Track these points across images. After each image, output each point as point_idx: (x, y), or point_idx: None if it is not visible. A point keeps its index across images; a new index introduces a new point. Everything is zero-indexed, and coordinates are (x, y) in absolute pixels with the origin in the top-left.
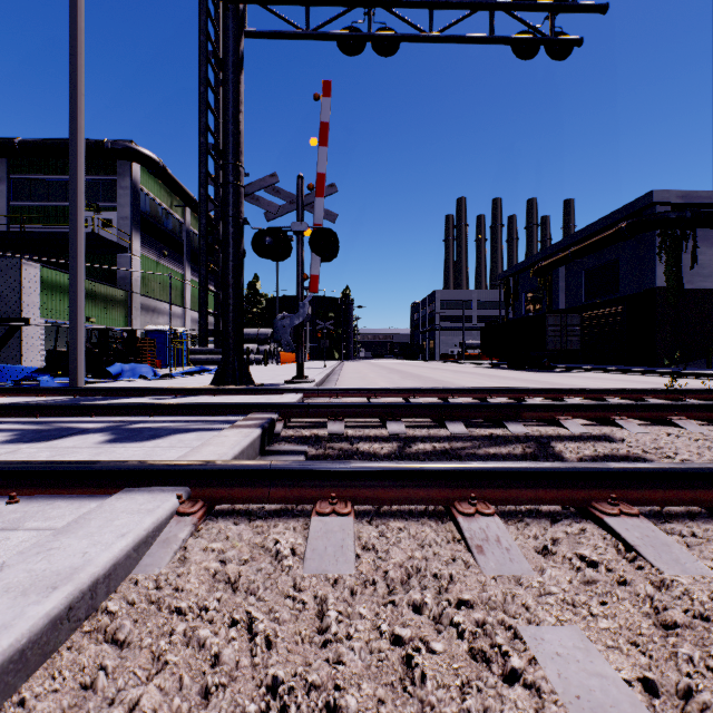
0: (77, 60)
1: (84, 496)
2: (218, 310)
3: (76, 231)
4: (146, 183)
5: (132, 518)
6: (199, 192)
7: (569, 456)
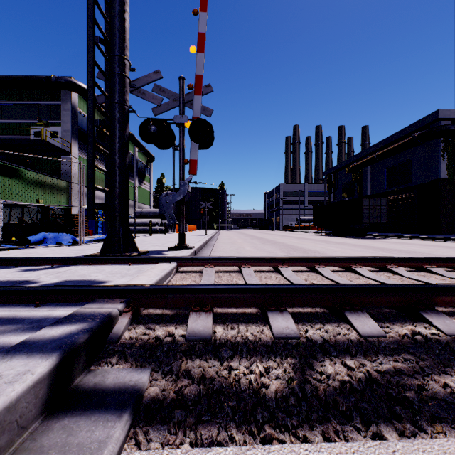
0: None
1: None
2: (109, 187)
3: None
4: (83, 107)
5: None
6: (87, 79)
7: None
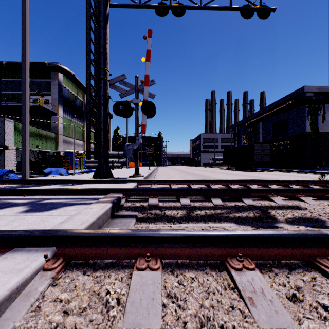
0: (25, 17)
1: None
2: (96, 141)
3: (25, 102)
4: (65, 82)
5: (3, 278)
6: (86, 82)
7: (280, 218)
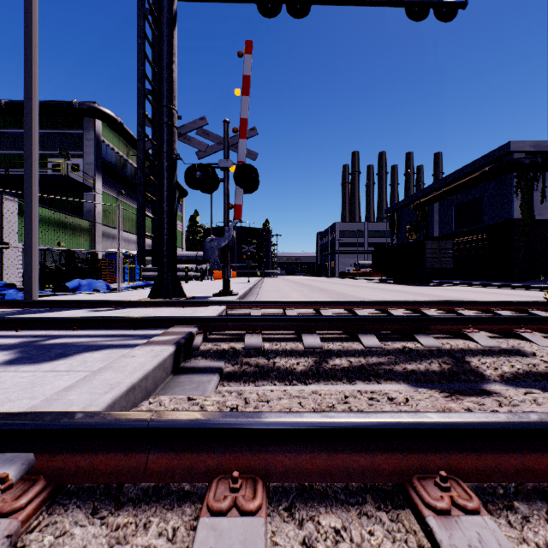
0: (31, 16)
1: None
2: (155, 233)
3: (30, 164)
4: (107, 136)
5: None
6: (137, 130)
7: (490, 373)
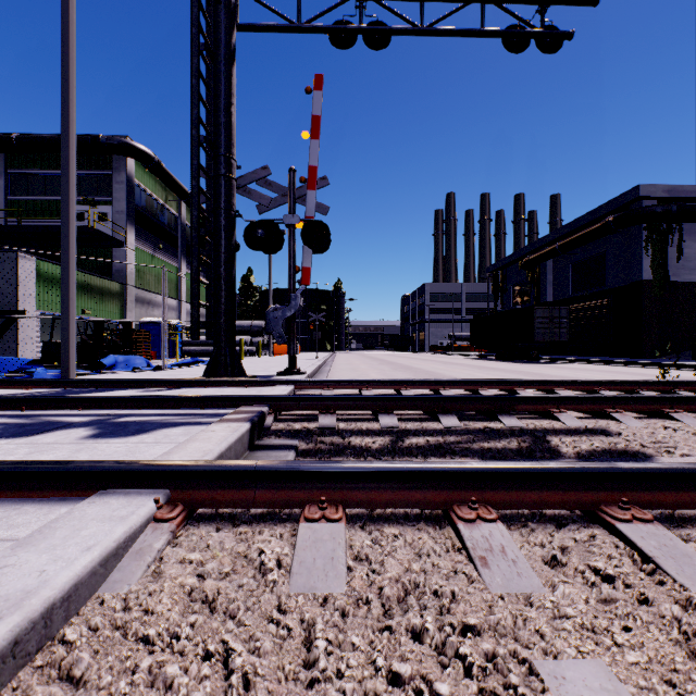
0: (69, 53)
1: (55, 499)
2: (211, 302)
3: (68, 223)
4: (141, 177)
5: (101, 527)
6: (191, 184)
7: (566, 450)
